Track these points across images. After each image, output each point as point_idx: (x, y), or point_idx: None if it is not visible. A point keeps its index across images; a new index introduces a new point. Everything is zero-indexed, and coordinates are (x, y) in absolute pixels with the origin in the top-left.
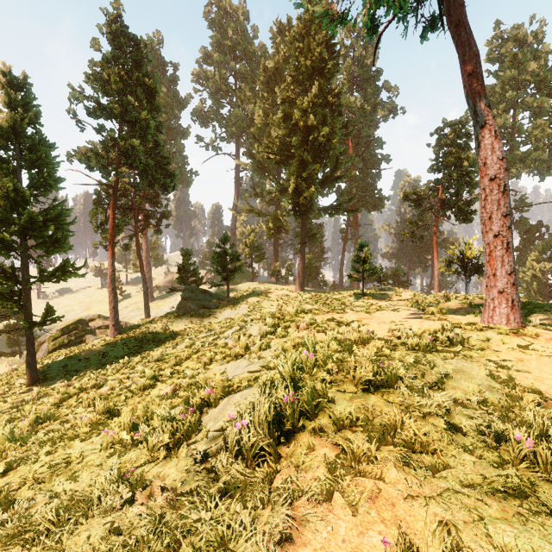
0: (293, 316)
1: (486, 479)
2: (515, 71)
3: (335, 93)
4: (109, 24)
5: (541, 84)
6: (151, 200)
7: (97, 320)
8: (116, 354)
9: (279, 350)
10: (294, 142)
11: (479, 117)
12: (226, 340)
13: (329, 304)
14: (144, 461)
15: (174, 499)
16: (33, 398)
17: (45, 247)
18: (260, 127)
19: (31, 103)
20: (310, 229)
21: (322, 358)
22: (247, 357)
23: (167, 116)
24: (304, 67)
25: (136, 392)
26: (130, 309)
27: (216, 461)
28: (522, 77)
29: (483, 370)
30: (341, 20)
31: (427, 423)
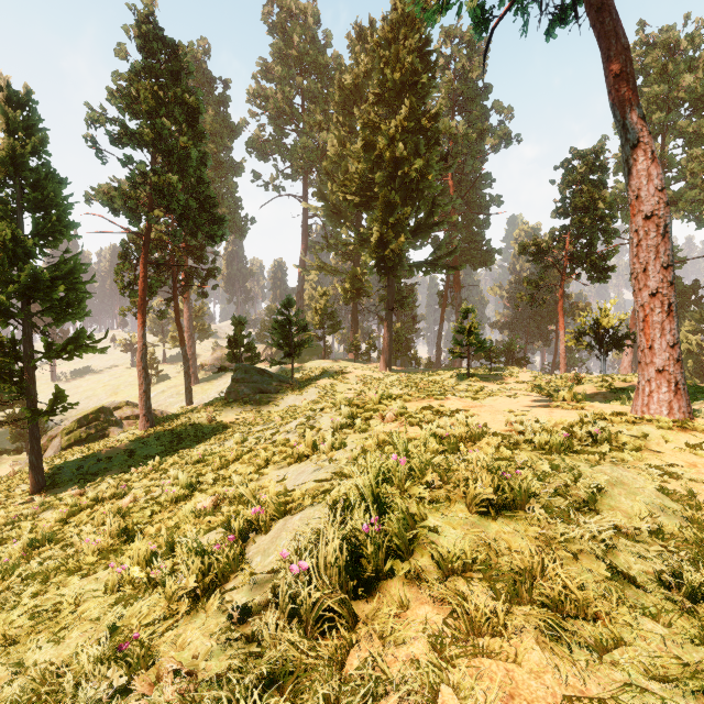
0: (377, 403)
1: (687, 665)
2: (664, 86)
3: (430, 115)
4: (138, 25)
5: (698, 104)
6: (194, 254)
7: (124, 408)
8: (146, 452)
9: (358, 450)
10: (378, 179)
11: (630, 133)
12: (288, 435)
13: (424, 388)
14: (159, 616)
15: (192, 689)
16: (34, 510)
17: (54, 313)
18: (334, 160)
19: (36, 125)
20: (398, 292)
21: (418, 464)
22: (314, 459)
23: (215, 147)
24: (391, 82)
25: (166, 506)
26: (168, 394)
27: (259, 624)
28: (673, 94)
29: (651, 482)
30: (442, 4)
31: (579, 565)
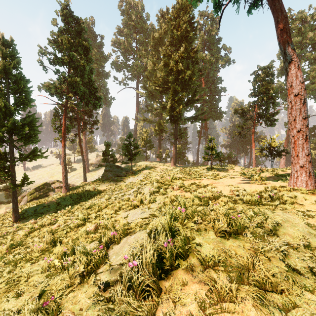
0: (170, 181)
1: None
2: (300, 37)
3: (194, 51)
4: (62, 10)
5: (315, 45)
6: (87, 113)
7: (56, 183)
8: (65, 203)
9: (161, 204)
10: (170, 80)
11: (288, 56)
12: (129, 196)
13: (191, 174)
14: (65, 286)
15: None
16: (13, 230)
17: (23, 140)
18: (150, 71)
19: (15, 55)
20: (179, 130)
21: (190, 211)
22: (141, 207)
23: (97, 66)
24: (176, 36)
25: (73, 228)
26: (76, 176)
27: (113, 293)
28: (304, 41)
29: (302, 220)
30: None
31: (271, 263)
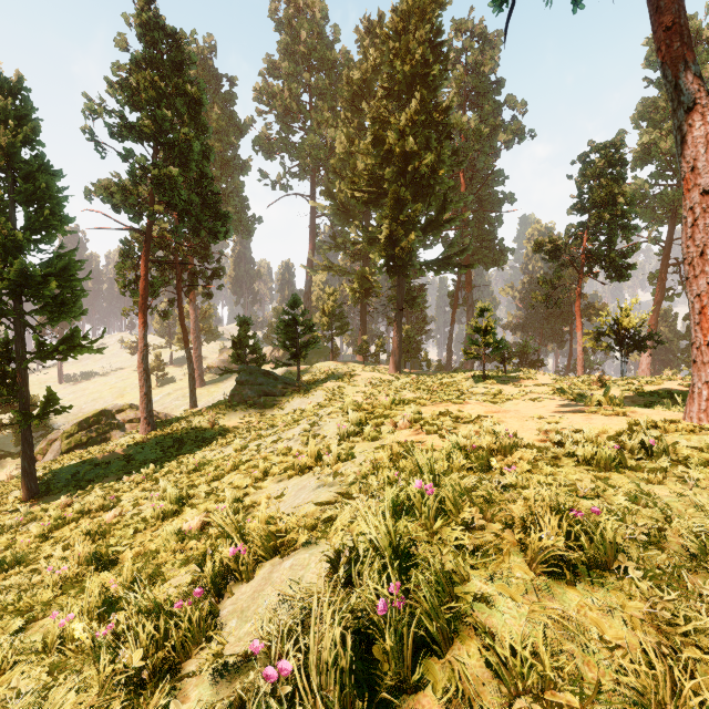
0: (388, 407)
1: None
2: None
3: (442, 108)
4: (138, 14)
5: None
6: (198, 253)
7: (127, 411)
8: (145, 457)
9: (368, 465)
10: (387, 175)
11: (685, 95)
12: (290, 442)
13: (437, 391)
14: None
15: None
16: (17, 522)
17: (48, 311)
18: (342, 157)
19: (29, 115)
20: (408, 292)
21: (450, 494)
22: (318, 471)
23: (222, 146)
24: (401, 74)
25: (152, 523)
26: (174, 396)
27: None
28: None
29: None
30: None
31: None
